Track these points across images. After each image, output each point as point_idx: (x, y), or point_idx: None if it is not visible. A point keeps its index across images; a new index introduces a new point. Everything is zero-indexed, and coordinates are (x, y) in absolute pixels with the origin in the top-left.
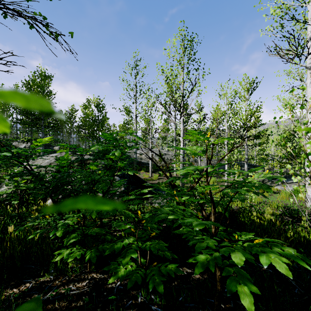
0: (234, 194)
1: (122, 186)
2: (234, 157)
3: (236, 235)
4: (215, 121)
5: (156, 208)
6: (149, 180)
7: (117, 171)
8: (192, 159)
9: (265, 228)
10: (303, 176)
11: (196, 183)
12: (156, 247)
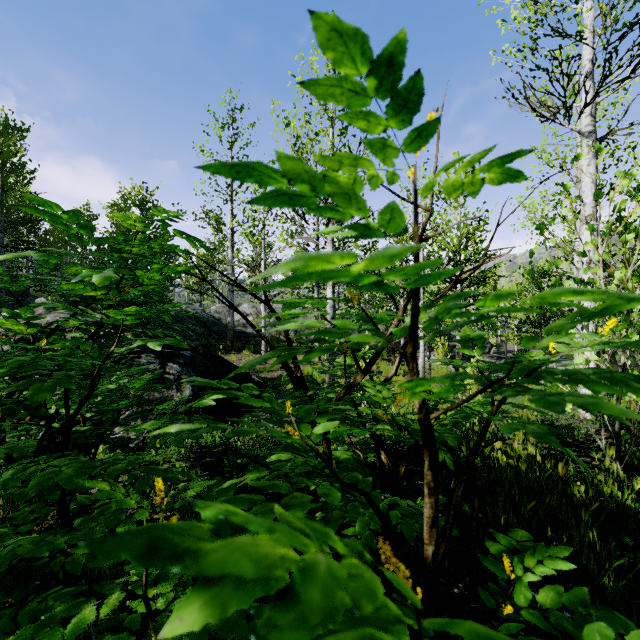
0: (495, 408)
1: (185, 387)
2: None
3: (505, 557)
4: None
5: (263, 440)
6: (261, 370)
7: (117, 340)
8: None
9: (523, 479)
10: (561, 358)
11: (363, 373)
12: (212, 628)
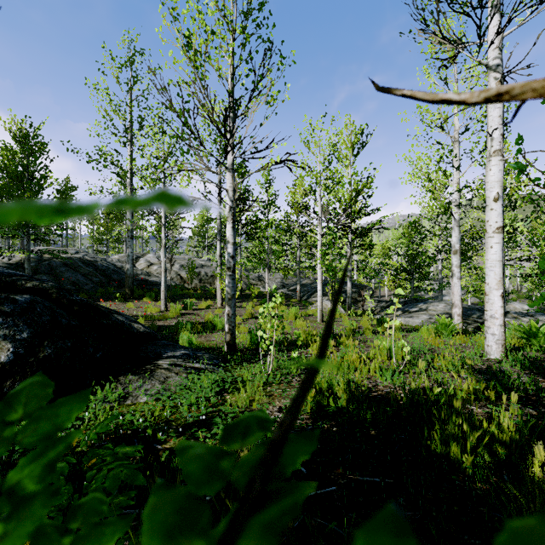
0: None
1: (1, 349)
2: (342, 262)
3: None
4: (295, 203)
5: None
6: (159, 318)
7: None
8: (253, 276)
9: None
10: (430, 300)
11: None
12: None
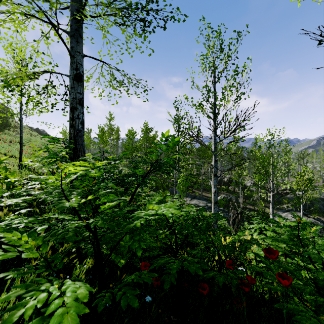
0: None
1: None
2: None
3: None
4: None
5: None
6: None
7: None
8: None
9: None
10: None
11: None
12: None
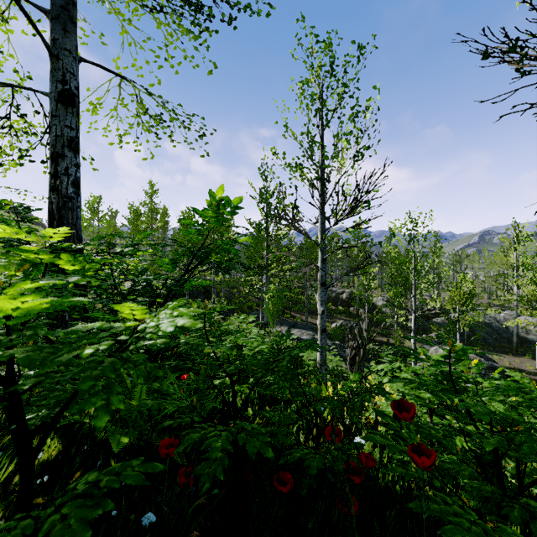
0: None
1: None
2: None
3: None
4: None
5: None
6: (534, 374)
7: None
8: None
9: None
10: None
11: None
12: None
